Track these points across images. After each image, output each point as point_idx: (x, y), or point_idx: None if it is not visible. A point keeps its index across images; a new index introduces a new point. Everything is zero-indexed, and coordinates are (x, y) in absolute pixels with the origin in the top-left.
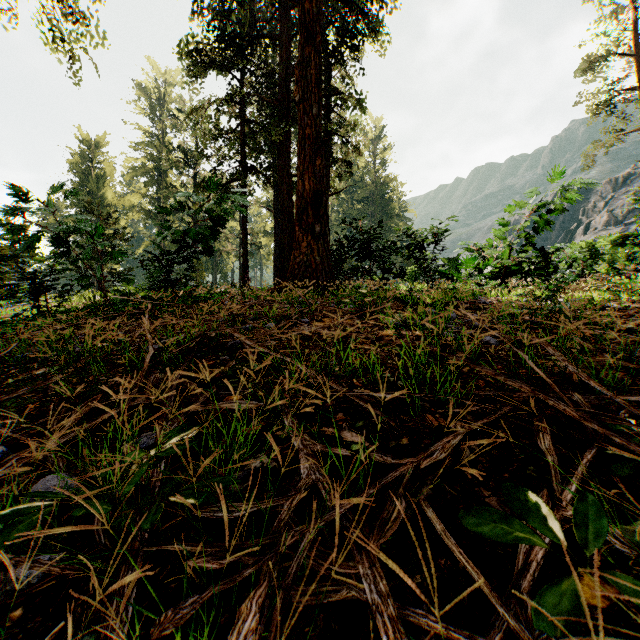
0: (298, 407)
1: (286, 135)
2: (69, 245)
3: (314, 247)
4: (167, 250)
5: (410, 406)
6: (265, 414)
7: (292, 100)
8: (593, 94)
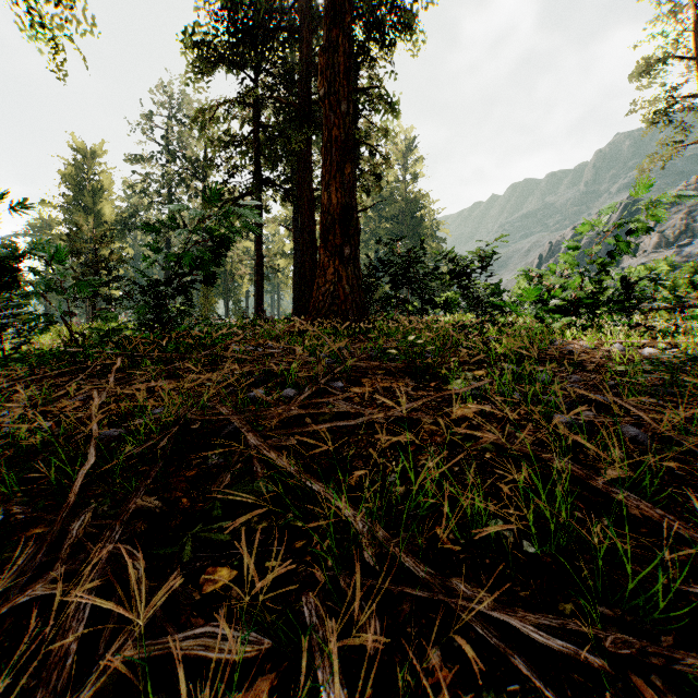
0: (343, 617)
1: (307, 142)
2: (15, 274)
3: (342, 274)
4: (154, 279)
5: (578, 633)
6: (277, 638)
7: (314, 102)
8: (649, 102)
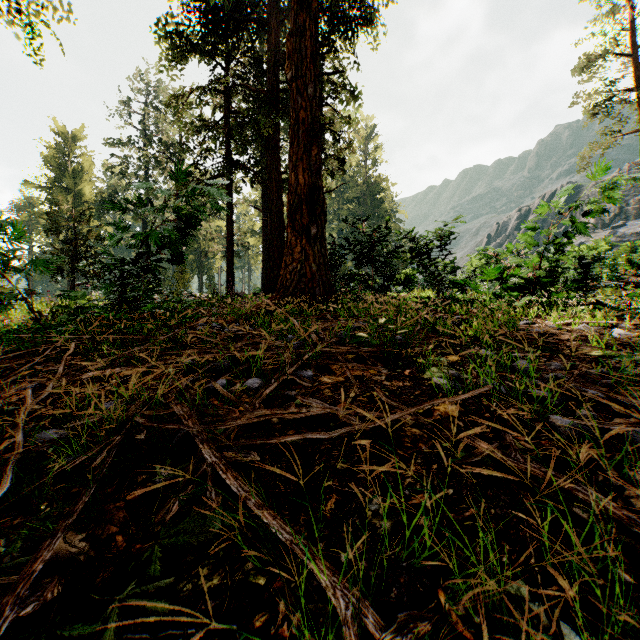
0: None
1: (275, 127)
2: None
3: (309, 252)
4: (119, 258)
5: None
6: None
7: (282, 89)
8: (589, 95)
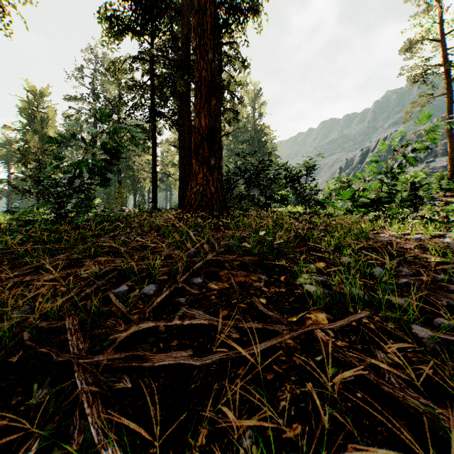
0: None
1: (187, 87)
2: None
3: (209, 178)
4: (54, 181)
5: None
6: None
7: (192, 59)
8: (411, 68)
